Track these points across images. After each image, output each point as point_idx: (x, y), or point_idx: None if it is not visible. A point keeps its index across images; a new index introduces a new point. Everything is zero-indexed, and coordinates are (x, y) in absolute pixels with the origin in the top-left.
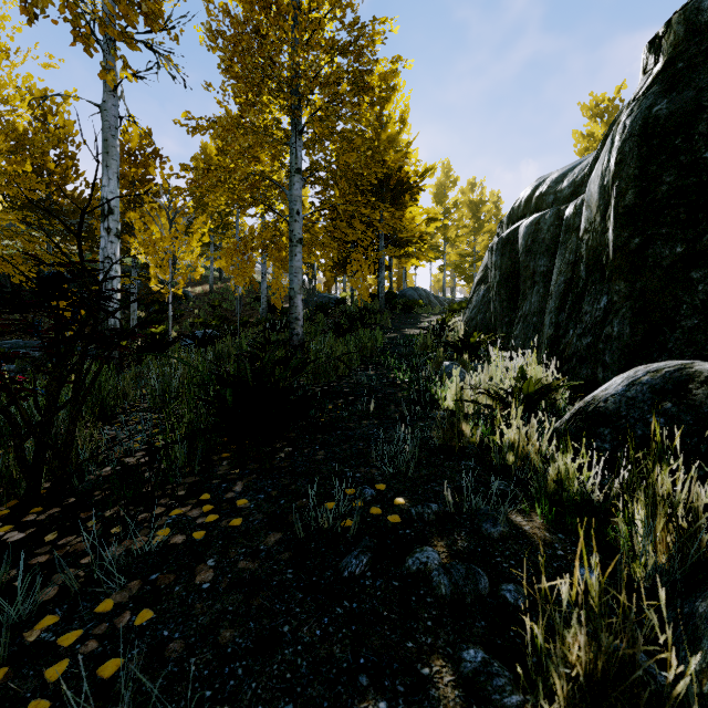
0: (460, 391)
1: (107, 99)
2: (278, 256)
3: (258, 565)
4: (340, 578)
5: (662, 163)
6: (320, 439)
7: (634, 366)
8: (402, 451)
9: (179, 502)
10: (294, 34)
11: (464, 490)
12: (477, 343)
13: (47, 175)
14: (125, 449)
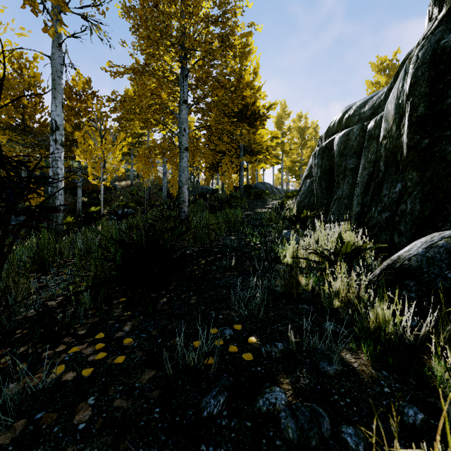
0: (297, 251)
1: (55, 52)
2: (174, 161)
3: (130, 404)
4: (199, 417)
5: (447, 82)
6: (194, 287)
7: (423, 233)
8: (254, 297)
9: (79, 341)
10: (182, 10)
11: (303, 333)
12: (305, 217)
13: (22, 108)
14: (51, 294)
